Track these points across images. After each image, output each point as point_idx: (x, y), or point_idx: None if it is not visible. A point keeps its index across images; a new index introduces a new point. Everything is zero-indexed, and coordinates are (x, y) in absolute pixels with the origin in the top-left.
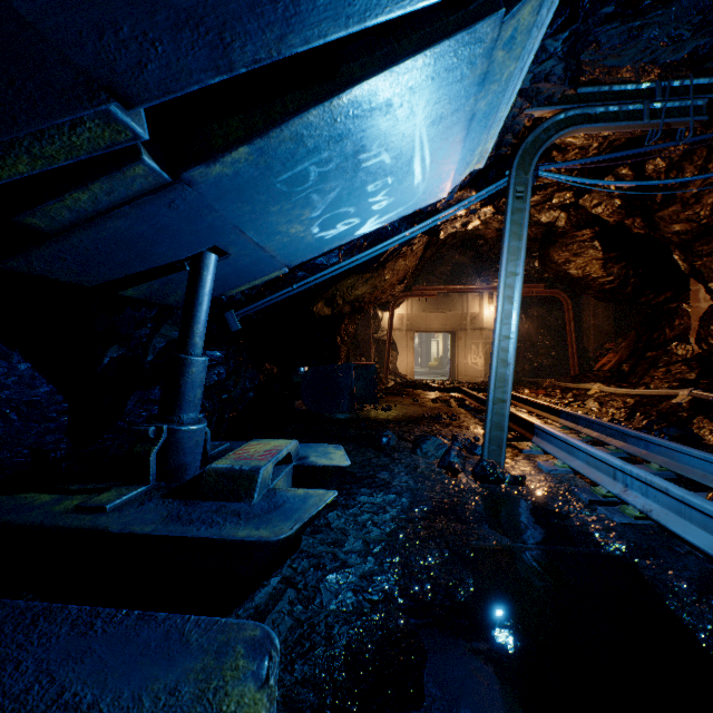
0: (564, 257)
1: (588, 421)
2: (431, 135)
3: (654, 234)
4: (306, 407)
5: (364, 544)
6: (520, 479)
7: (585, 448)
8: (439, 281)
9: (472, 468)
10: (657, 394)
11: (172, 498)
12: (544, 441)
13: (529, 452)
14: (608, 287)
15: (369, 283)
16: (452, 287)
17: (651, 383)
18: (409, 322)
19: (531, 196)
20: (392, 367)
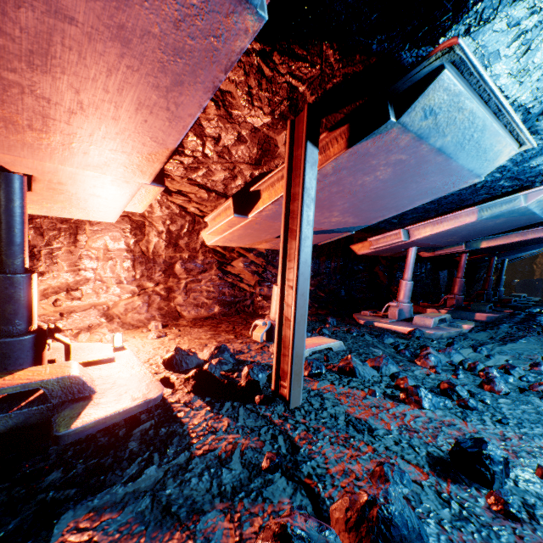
0: None
1: None
2: None
3: None
4: None
5: None
6: None
7: None
8: None
9: None
10: None
11: None
12: None
13: None
14: None
15: None
16: None
17: None
18: None
19: None
20: None
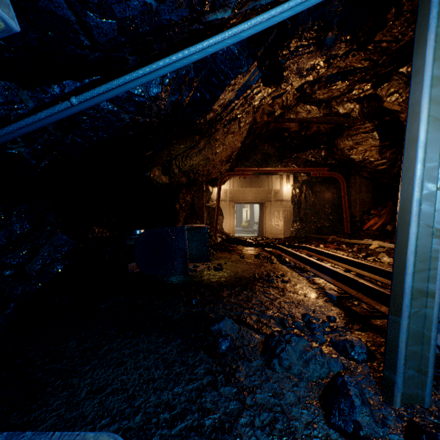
0: (348, 146)
1: None
2: None
3: None
4: (140, 269)
5: None
6: None
7: None
8: (252, 166)
9: None
10: None
11: None
12: None
13: None
14: (380, 168)
15: (202, 153)
16: (264, 169)
17: None
18: (231, 195)
19: (343, 80)
20: (219, 227)
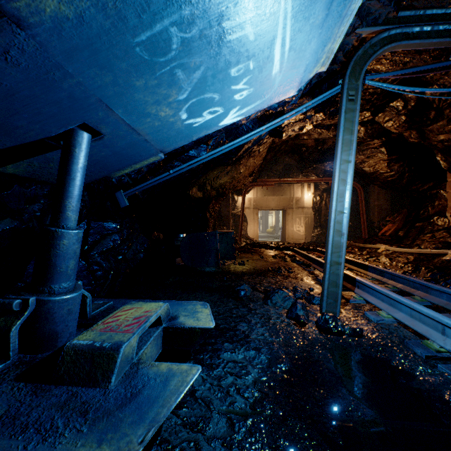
0: (360, 159)
1: (393, 275)
2: (295, 8)
3: (424, 142)
4: (184, 262)
5: (229, 424)
6: (359, 332)
7: (409, 303)
8: (275, 176)
9: (316, 320)
10: (431, 253)
11: (24, 381)
12: (365, 293)
13: (354, 302)
14: (390, 179)
15: (229, 174)
16: (284, 180)
17: (422, 244)
18: (255, 203)
19: None
20: (244, 232)
